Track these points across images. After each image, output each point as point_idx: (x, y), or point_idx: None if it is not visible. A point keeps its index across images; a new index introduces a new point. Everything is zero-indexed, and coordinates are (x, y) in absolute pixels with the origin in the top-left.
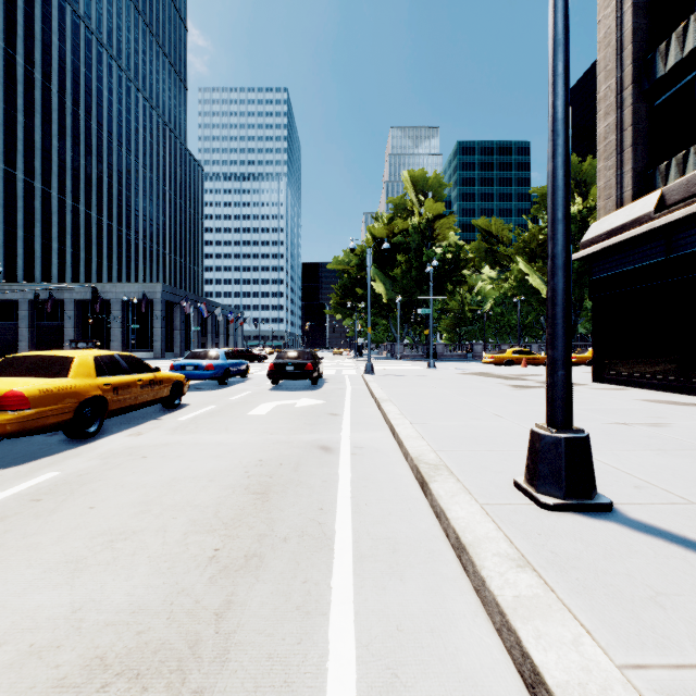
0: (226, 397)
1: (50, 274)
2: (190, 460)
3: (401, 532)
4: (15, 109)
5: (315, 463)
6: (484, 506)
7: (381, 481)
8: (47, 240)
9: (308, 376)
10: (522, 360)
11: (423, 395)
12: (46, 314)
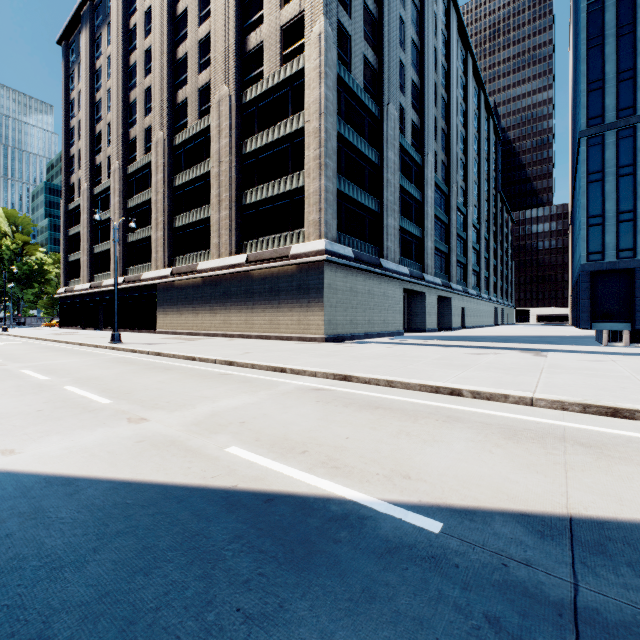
0: None
1: None
2: None
3: None
4: None
5: None
6: None
7: None
8: None
9: None
10: None
11: None
12: None
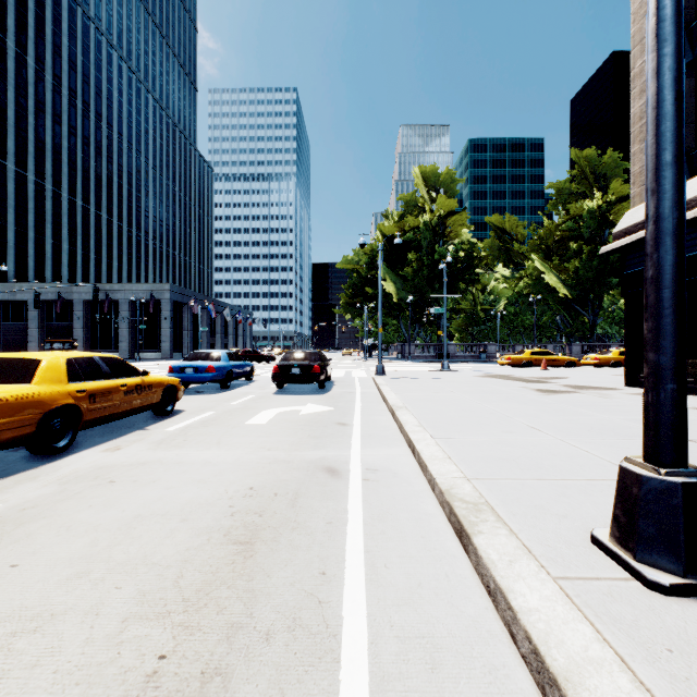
0: (226, 402)
1: (61, 275)
2: (166, 487)
3: (440, 623)
4: (26, 110)
5: (319, 494)
6: (561, 582)
7: (402, 523)
8: (57, 241)
9: (315, 379)
10: (541, 361)
11: (442, 401)
12: (55, 315)
